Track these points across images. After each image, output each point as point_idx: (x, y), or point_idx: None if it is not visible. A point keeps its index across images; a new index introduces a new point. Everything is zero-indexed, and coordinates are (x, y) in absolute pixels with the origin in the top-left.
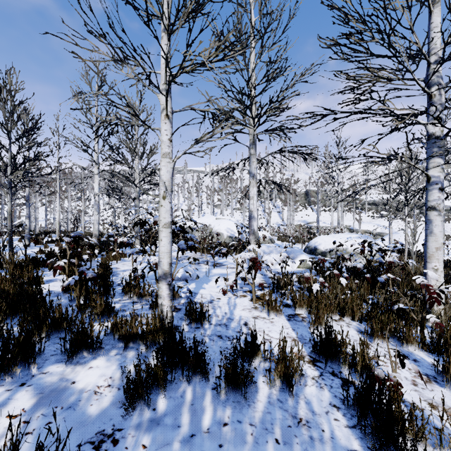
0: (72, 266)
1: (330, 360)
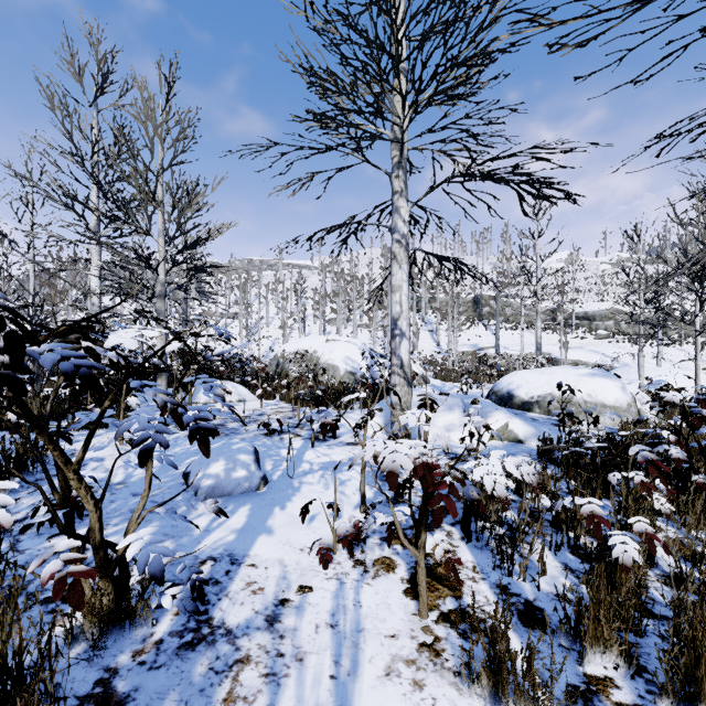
0: None
1: None
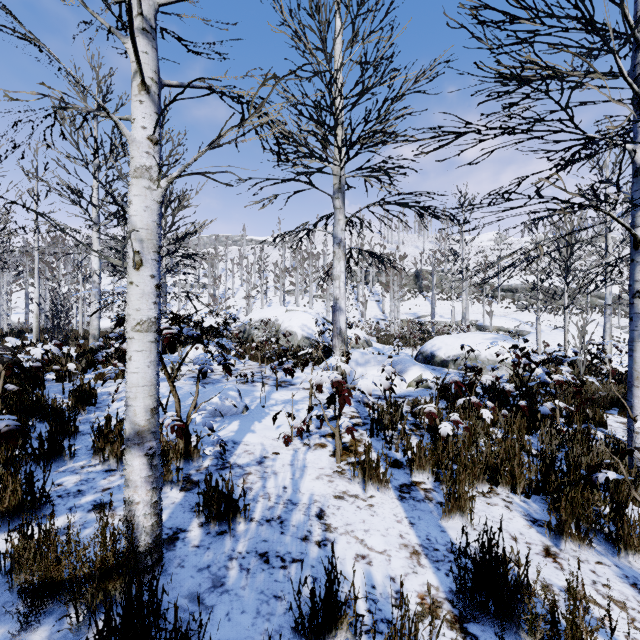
0: None
1: (498, 620)
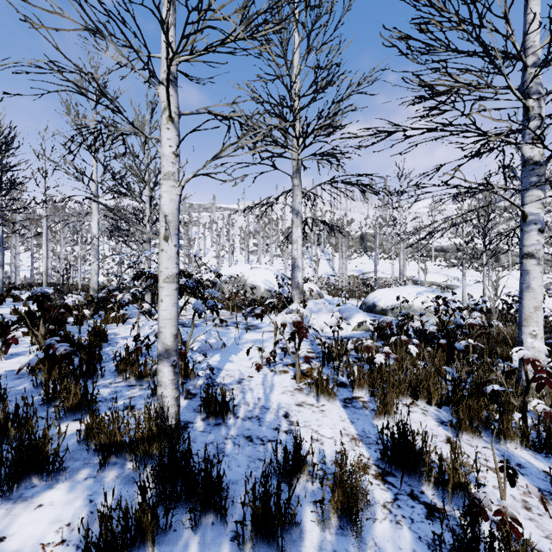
0: (36, 337)
1: (407, 473)
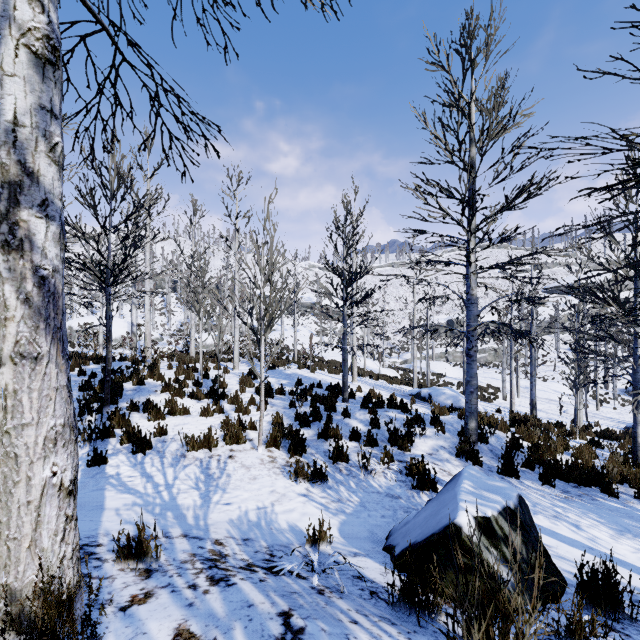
0: None
1: None
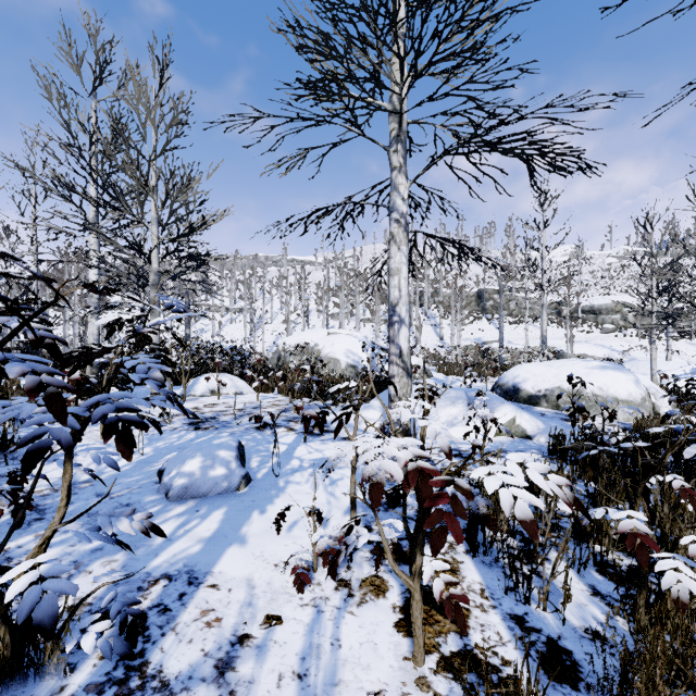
0: None
1: None
